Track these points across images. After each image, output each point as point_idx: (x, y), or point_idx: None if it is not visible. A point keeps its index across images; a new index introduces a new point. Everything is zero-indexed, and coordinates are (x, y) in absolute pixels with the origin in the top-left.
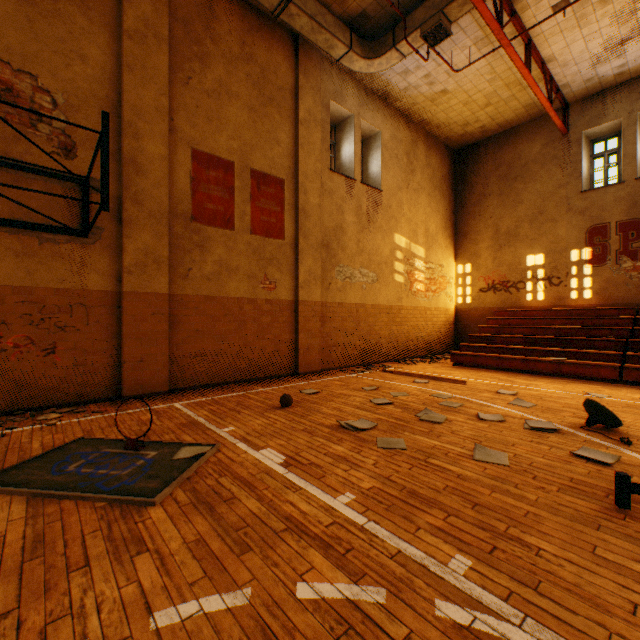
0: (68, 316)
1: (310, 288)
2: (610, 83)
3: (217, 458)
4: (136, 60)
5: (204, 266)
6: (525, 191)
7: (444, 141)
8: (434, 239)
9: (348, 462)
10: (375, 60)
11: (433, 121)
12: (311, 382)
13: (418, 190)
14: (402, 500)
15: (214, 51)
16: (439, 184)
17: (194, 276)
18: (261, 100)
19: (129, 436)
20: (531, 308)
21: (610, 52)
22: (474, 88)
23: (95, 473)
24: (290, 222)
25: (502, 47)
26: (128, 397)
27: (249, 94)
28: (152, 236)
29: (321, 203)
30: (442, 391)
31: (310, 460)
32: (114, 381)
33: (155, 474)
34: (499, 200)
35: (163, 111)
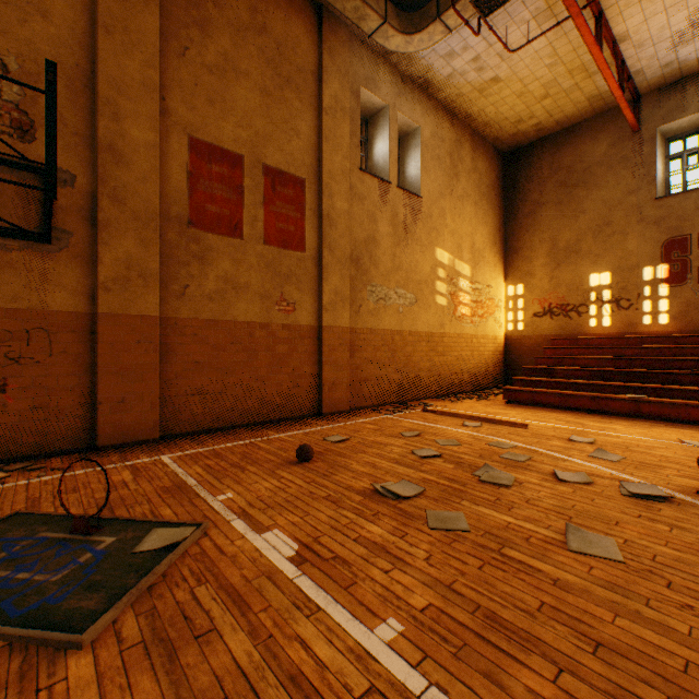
0: (24, 344)
1: (336, 311)
2: (692, 69)
3: (200, 548)
4: (115, 20)
5: (205, 283)
6: (588, 199)
7: (492, 142)
8: (481, 255)
9: (389, 555)
10: (415, 35)
11: (481, 117)
12: (337, 425)
13: (463, 198)
14: (478, 635)
15: (217, 17)
16: (487, 192)
17: (192, 295)
18: (277, 81)
19: (86, 508)
20: (595, 335)
21: (696, 29)
22: (531, 75)
23: (10, 579)
24: (312, 231)
25: (570, 17)
26: (105, 447)
27: (262, 73)
28: (137, 244)
29: (350, 209)
30: (500, 438)
31: (334, 551)
32: (86, 427)
33: (100, 581)
34: (557, 210)
35: (151, 87)
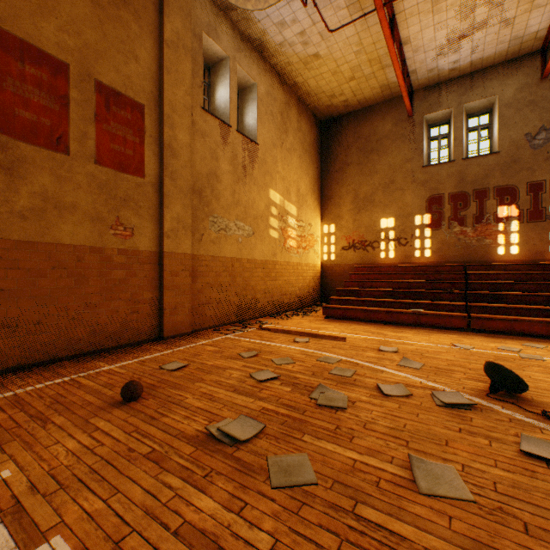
0: None
1: (179, 238)
2: (445, 77)
3: None
4: None
5: (14, 198)
6: (379, 163)
7: (313, 110)
8: (304, 199)
9: None
10: None
11: (305, 87)
12: (178, 350)
13: (291, 151)
14: None
15: None
16: (309, 149)
17: None
18: None
19: None
20: (384, 264)
21: (450, 46)
22: (343, 58)
23: None
24: (153, 158)
25: (376, 8)
26: None
27: None
28: None
29: (192, 143)
30: (327, 352)
31: None
32: None
33: None
34: (358, 169)
35: None
